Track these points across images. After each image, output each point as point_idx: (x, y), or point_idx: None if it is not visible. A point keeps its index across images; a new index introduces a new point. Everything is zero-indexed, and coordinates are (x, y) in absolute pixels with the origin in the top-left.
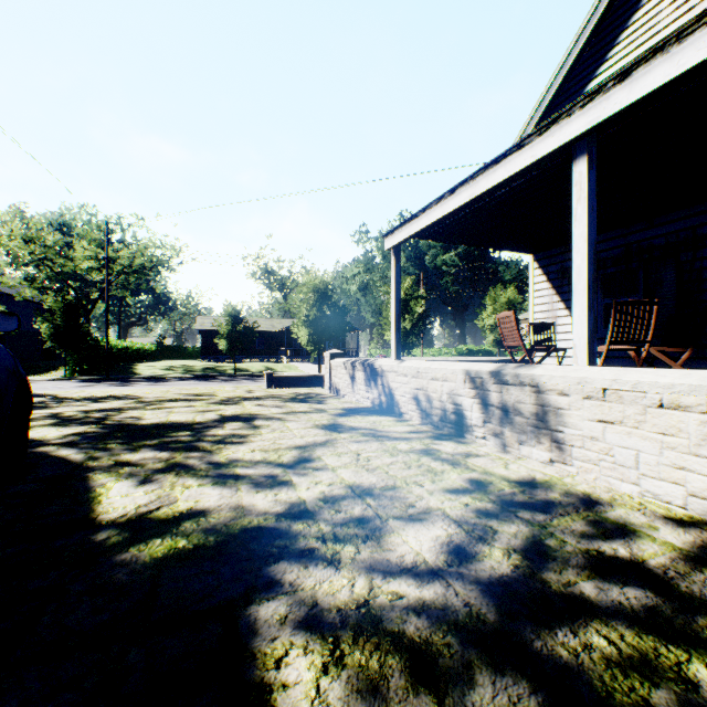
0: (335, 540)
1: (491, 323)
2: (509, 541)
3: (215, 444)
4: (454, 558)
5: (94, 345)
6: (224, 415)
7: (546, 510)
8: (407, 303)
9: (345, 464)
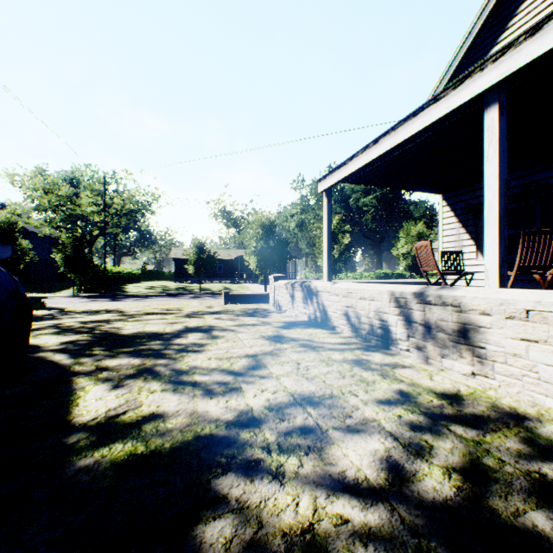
0: (279, 451)
1: (404, 251)
2: (447, 458)
3: (179, 352)
4: (395, 476)
5: (95, 270)
6: (188, 327)
7: (477, 425)
8: (335, 236)
9: (287, 373)
